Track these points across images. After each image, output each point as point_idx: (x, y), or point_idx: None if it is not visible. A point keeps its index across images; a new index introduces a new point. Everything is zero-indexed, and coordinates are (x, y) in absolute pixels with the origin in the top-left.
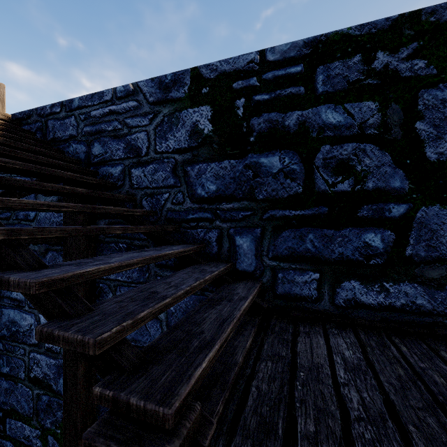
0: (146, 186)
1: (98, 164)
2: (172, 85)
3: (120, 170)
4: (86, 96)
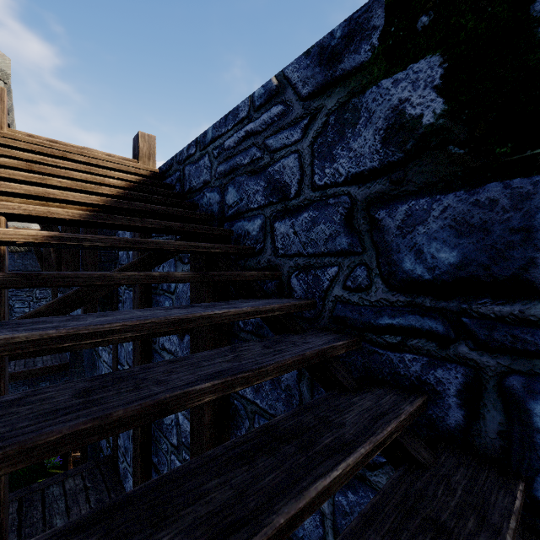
0: (296, 252)
1: (232, 218)
2: (345, 45)
3: (259, 225)
4: (219, 122)
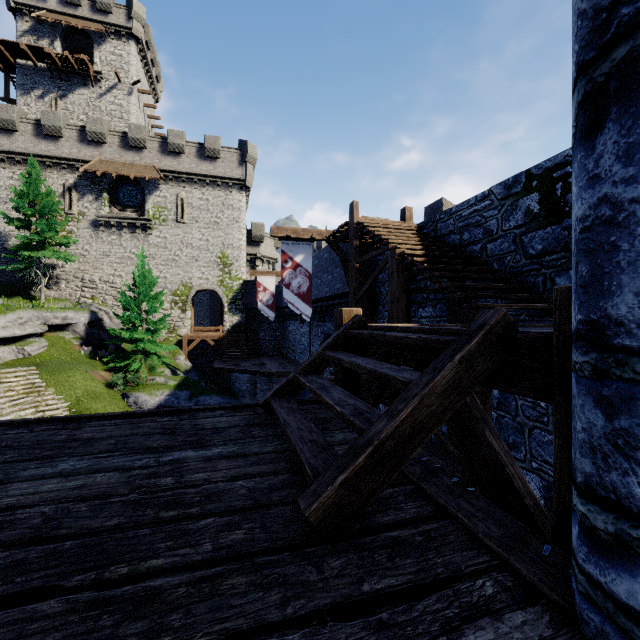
0: (496, 254)
1: (466, 245)
2: (513, 185)
3: (480, 246)
4: (459, 204)
